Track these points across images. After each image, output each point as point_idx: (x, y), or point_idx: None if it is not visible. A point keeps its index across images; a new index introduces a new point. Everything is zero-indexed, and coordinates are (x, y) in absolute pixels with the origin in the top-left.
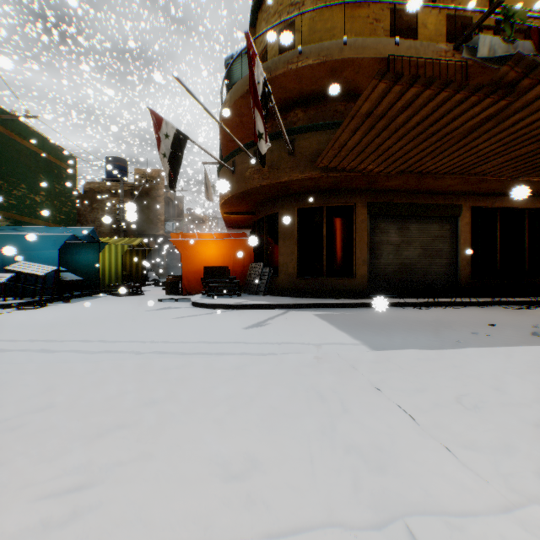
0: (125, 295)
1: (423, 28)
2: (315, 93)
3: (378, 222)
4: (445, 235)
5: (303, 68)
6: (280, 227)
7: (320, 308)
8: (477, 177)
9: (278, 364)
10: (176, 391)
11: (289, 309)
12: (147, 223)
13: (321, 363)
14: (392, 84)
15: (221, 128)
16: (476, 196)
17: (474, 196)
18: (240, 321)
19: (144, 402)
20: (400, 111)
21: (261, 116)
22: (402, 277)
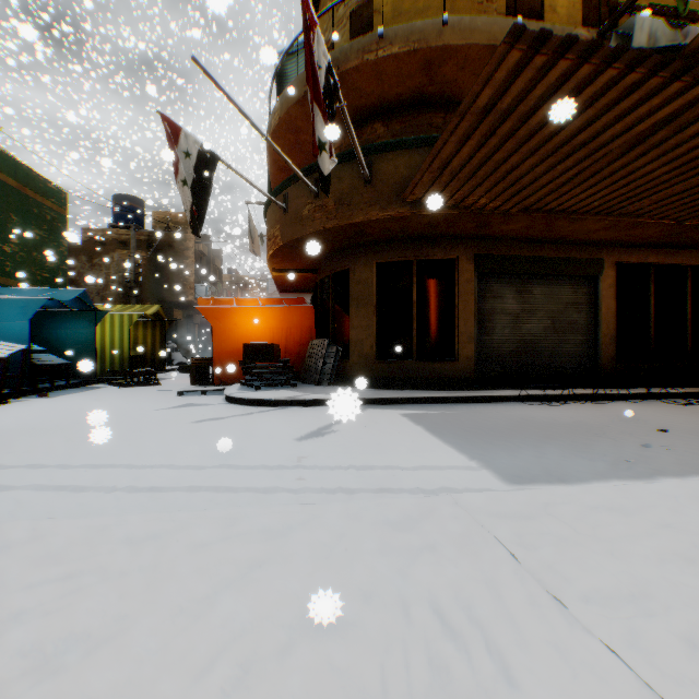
0: (133, 386)
1: (551, 12)
2: (402, 99)
3: (489, 282)
4: (580, 302)
5: (385, 60)
6: (352, 289)
7: (409, 404)
8: (629, 219)
9: (349, 526)
10: (130, 610)
11: (365, 406)
12: (170, 285)
13: (426, 520)
14: (531, 54)
15: (269, 151)
16: (622, 247)
17: (620, 247)
18: (291, 426)
19: (43, 654)
20: (537, 106)
21: (324, 117)
22: (522, 359)
